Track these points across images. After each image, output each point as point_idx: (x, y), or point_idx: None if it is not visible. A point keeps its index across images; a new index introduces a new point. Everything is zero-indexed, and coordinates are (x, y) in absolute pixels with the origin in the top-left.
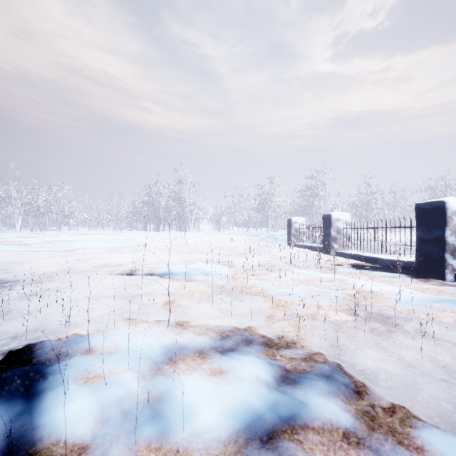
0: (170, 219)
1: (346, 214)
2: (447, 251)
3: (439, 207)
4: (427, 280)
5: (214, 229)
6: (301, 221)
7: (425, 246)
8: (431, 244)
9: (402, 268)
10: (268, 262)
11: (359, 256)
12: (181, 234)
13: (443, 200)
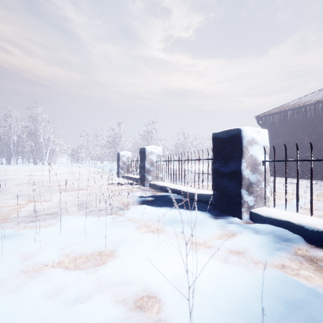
0: (23, 152)
1: (159, 148)
2: (243, 187)
3: (235, 136)
4: (225, 223)
5: (73, 162)
6: (128, 155)
7: (222, 181)
8: (228, 177)
9: (200, 202)
10: (70, 201)
11: (166, 188)
12: (32, 166)
13: (239, 127)
